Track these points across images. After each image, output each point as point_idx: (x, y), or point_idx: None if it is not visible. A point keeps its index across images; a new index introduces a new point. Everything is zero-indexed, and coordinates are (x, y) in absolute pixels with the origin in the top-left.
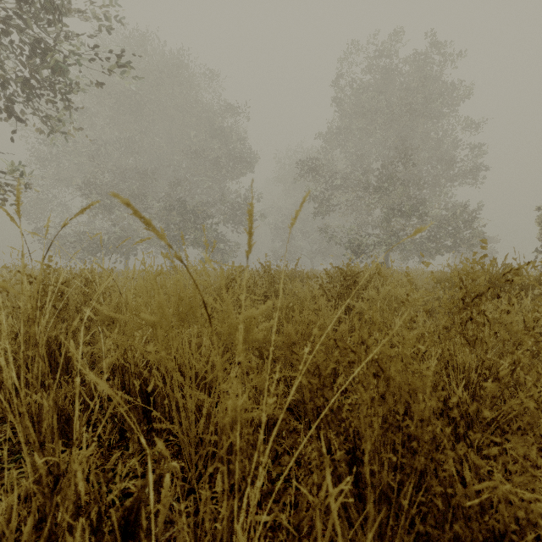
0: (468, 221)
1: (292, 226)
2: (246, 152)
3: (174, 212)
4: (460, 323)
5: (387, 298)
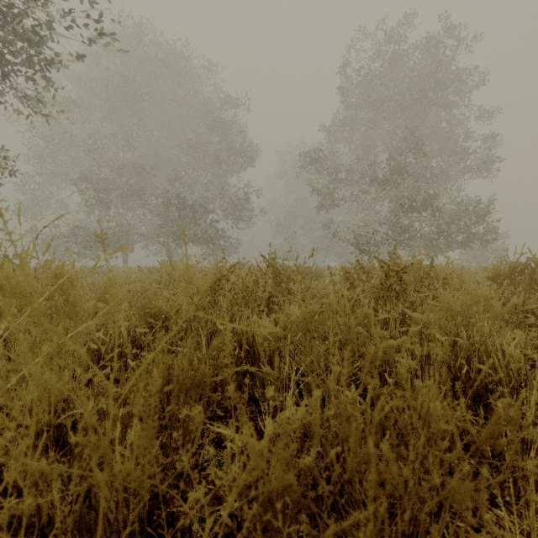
0: (482, 215)
1: None
2: (247, 146)
3: (172, 208)
4: None
5: (467, 306)
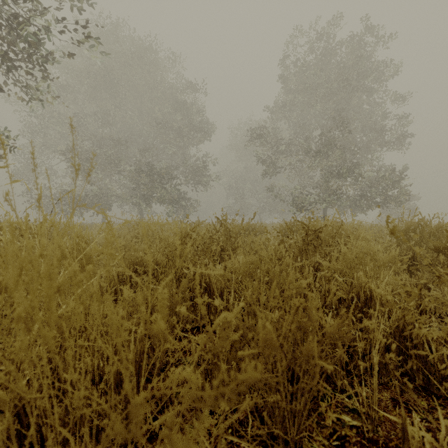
0: (396, 181)
1: None
2: (205, 123)
3: (143, 174)
4: None
5: (360, 256)
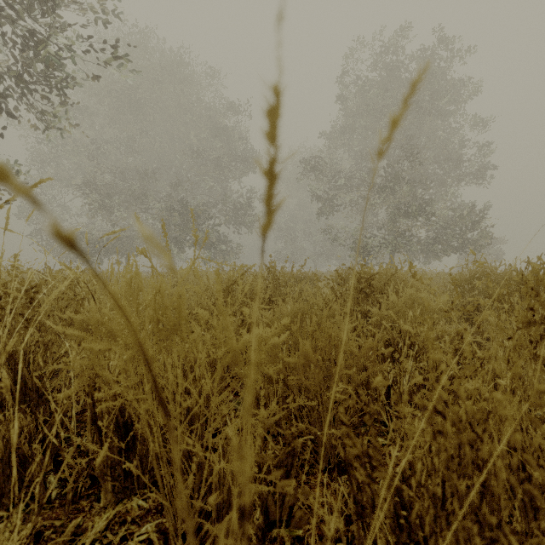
0: (476, 221)
1: (380, 156)
2: (249, 152)
3: (175, 213)
4: (529, 340)
5: (409, 303)
